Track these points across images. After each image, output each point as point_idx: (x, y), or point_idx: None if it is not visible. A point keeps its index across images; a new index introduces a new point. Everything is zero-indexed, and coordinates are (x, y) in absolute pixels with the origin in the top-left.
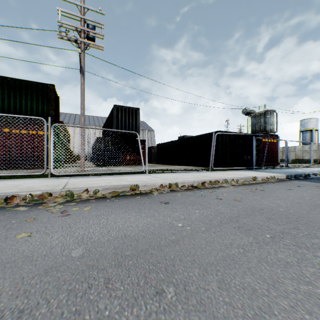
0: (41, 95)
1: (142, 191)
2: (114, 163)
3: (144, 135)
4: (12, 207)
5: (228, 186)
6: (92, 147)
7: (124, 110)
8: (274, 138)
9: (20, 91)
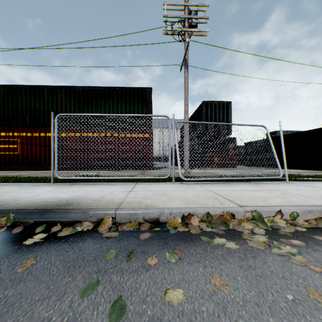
0: (141, 99)
1: None
2: (200, 164)
3: None
4: (204, 236)
5: None
6: (171, 148)
7: (214, 106)
8: None
9: (125, 98)
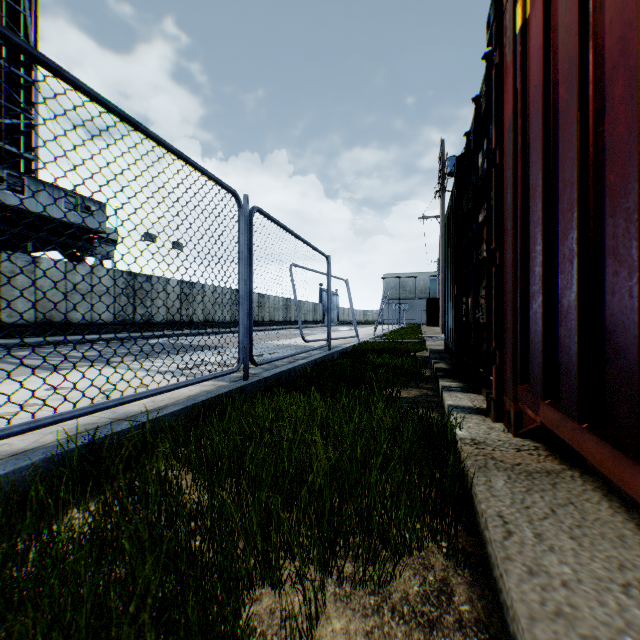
0: None
1: None
2: None
3: None
4: None
5: None
6: None
7: None
8: None
9: None
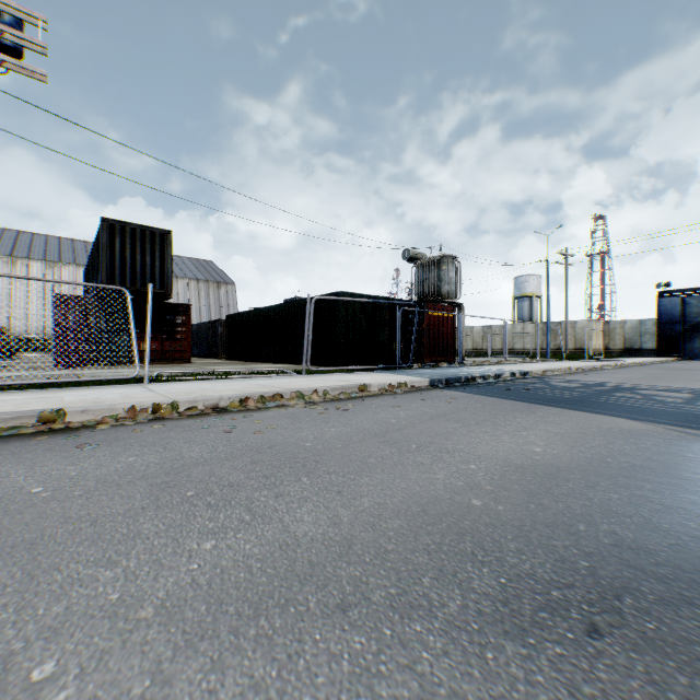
0: None
1: (75, 424)
2: (106, 358)
3: (211, 292)
4: None
5: (295, 405)
6: None
7: (132, 233)
8: (451, 310)
9: None
